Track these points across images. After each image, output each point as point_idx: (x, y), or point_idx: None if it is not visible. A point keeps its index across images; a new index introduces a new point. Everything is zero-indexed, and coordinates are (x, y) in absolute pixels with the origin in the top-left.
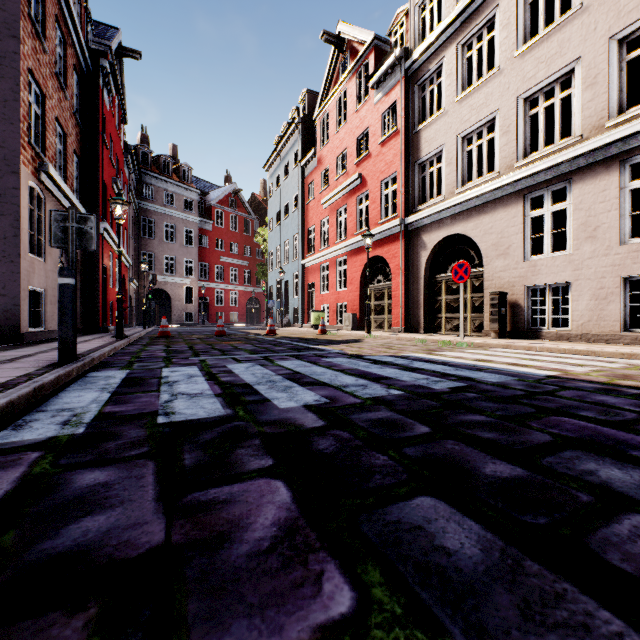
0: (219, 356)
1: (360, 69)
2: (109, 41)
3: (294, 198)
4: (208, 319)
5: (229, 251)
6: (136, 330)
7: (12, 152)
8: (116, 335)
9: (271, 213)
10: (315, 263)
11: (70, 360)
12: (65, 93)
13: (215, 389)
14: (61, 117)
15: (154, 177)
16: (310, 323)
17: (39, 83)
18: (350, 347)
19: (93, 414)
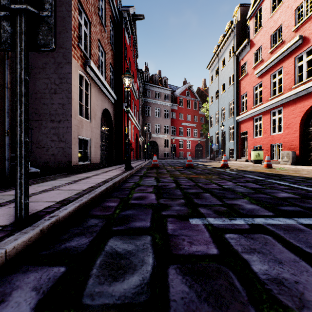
0: (230, 216)
1: None
2: (128, 8)
3: (229, 78)
4: (175, 155)
5: (186, 119)
6: (141, 162)
7: (67, 50)
8: (125, 167)
9: (211, 93)
10: (248, 117)
11: None
12: (104, 28)
13: None
14: (102, 41)
15: (150, 86)
16: (243, 158)
17: (86, 13)
18: None
19: None
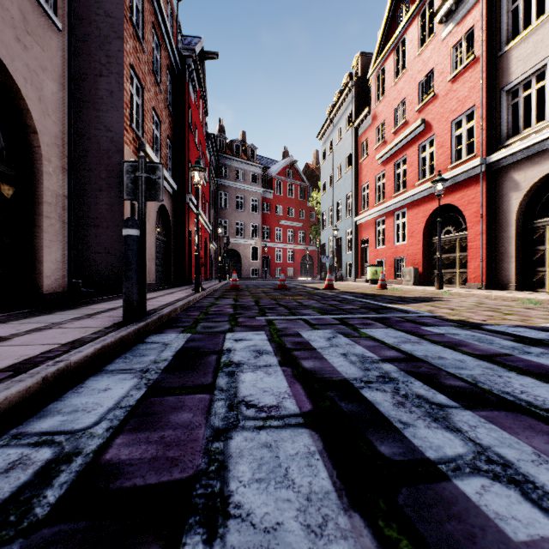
0: (287, 316)
1: (423, 9)
2: (194, 46)
3: (347, 159)
4: (269, 274)
5: (286, 215)
6: (213, 283)
7: (118, 134)
8: (194, 288)
9: (324, 177)
10: (369, 219)
11: (134, 319)
12: (160, 88)
13: (299, 395)
14: (157, 108)
15: (228, 158)
16: (363, 277)
17: (139, 77)
18: (437, 308)
19: (75, 470)
